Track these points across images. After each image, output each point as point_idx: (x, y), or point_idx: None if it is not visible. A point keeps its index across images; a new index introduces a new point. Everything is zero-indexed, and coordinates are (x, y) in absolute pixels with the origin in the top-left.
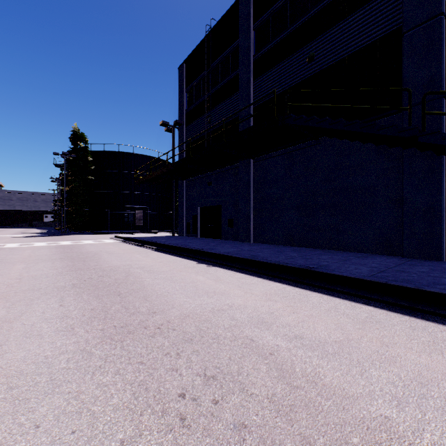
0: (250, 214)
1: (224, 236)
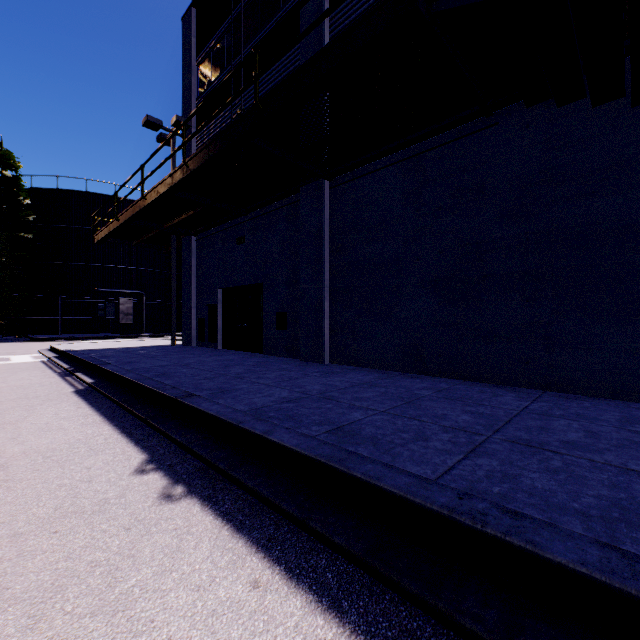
0: (323, 300)
1: (268, 348)
